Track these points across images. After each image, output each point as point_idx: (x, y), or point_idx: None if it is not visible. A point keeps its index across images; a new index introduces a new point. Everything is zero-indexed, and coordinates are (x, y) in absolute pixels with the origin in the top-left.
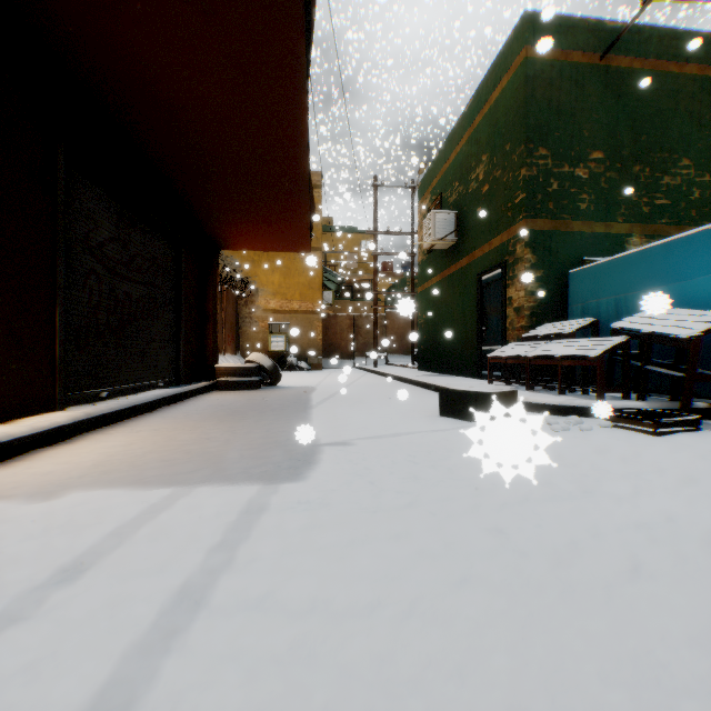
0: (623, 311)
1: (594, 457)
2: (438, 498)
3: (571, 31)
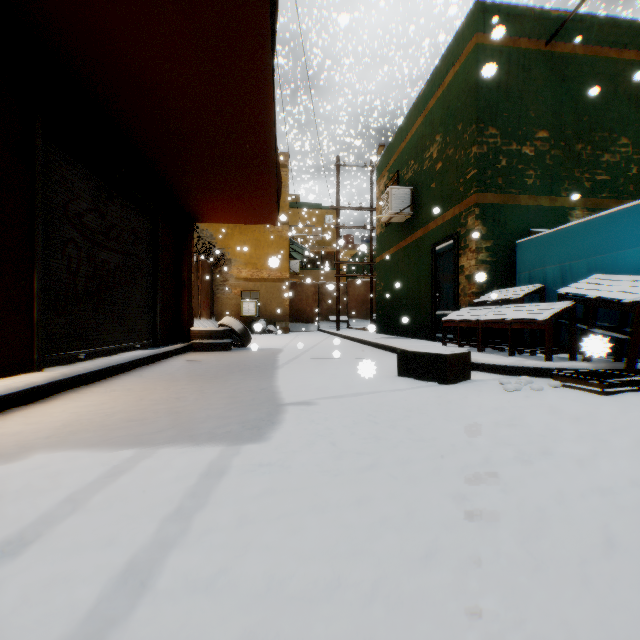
0: (568, 278)
1: (549, 416)
2: (399, 460)
3: (518, 20)
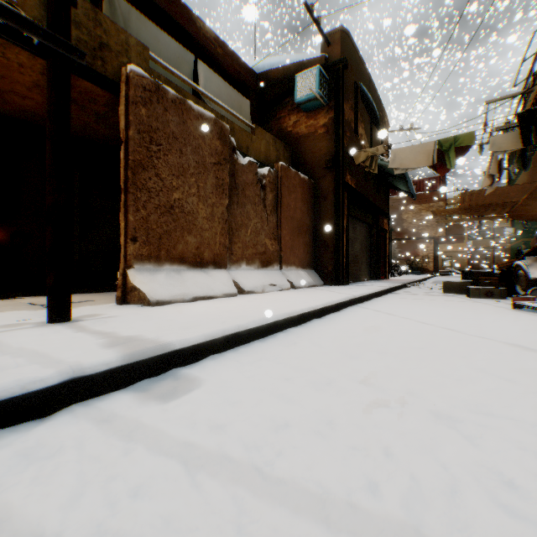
0: None
1: None
2: None
3: None
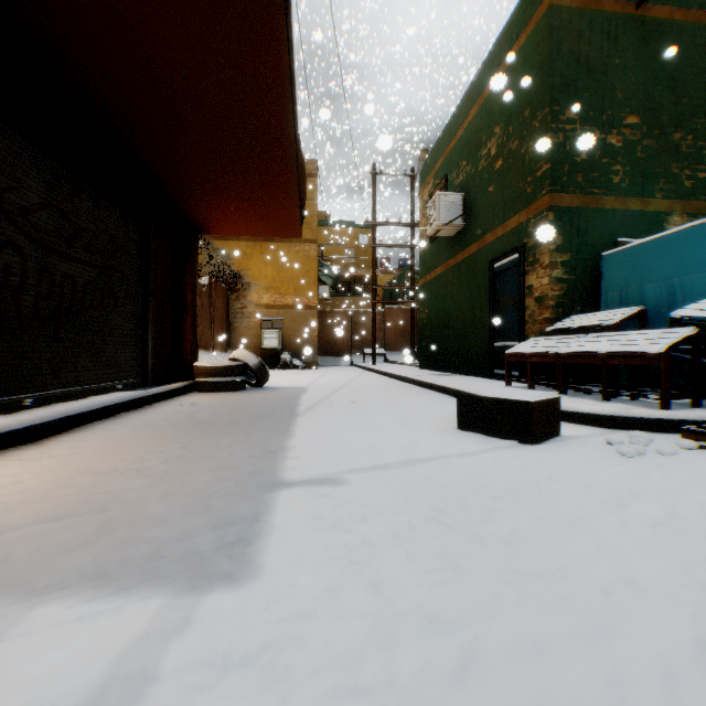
0: (678, 298)
1: None
2: (516, 645)
3: None
